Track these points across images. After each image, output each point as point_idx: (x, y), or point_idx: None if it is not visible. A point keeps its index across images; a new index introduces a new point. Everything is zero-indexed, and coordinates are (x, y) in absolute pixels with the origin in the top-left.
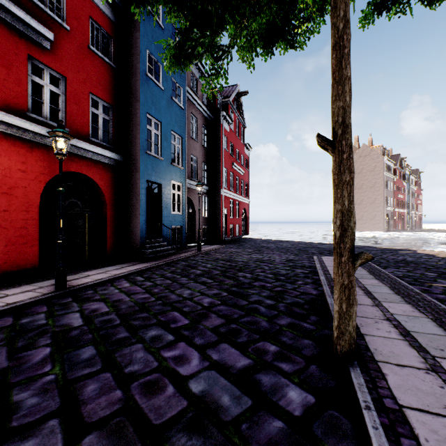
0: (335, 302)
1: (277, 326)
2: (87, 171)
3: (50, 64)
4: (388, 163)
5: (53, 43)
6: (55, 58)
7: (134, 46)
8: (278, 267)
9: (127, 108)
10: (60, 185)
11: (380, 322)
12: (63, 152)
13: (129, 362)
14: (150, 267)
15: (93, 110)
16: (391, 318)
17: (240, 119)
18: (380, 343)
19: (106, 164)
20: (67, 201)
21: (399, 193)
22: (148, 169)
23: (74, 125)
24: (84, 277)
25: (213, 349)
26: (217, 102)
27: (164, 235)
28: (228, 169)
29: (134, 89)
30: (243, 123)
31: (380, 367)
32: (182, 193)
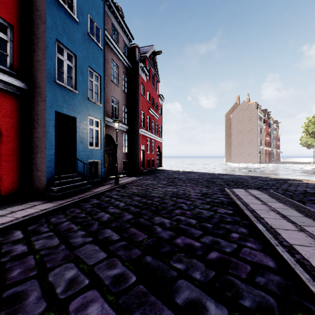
0: None
1: None
2: None
3: None
4: (260, 115)
5: None
6: None
7: None
8: (197, 205)
9: (32, 31)
10: None
11: None
12: None
13: None
14: (49, 211)
15: None
16: None
17: (155, 74)
18: None
19: (3, 89)
20: None
21: (267, 136)
22: (58, 100)
23: None
24: None
25: None
26: (136, 55)
27: (79, 169)
28: (145, 113)
29: (39, 10)
30: (158, 78)
31: None
32: (100, 129)
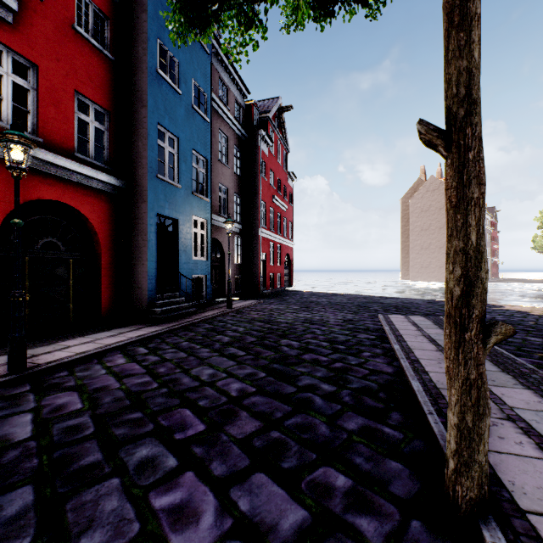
0: (452, 410)
1: (344, 433)
2: (71, 200)
3: (13, 45)
4: None
5: (17, 15)
6: (21, 37)
7: (140, 31)
8: (334, 330)
9: (130, 116)
10: (15, 215)
11: (499, 424)
12: (19, 166)
13: (88, 525)
14: (160, 333)
15: (81, 116)
16: (514, 415)
17: (282, 141)
18: (515, 469)
19: (100, 190)
20: (42, 241)
21: None
22: (160, 199)
23: (50, 134)
24: (60, 350)
25: (241, 486)
26: (254, 117)
27: (181, 287)
28: (267, 203)
29: (139, 90)
30: (286, 146)
31: (536, 527)
32: (206, 232)
